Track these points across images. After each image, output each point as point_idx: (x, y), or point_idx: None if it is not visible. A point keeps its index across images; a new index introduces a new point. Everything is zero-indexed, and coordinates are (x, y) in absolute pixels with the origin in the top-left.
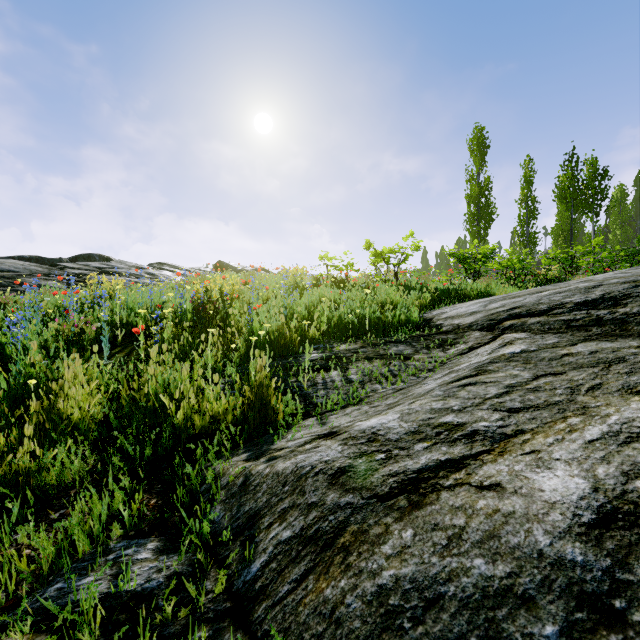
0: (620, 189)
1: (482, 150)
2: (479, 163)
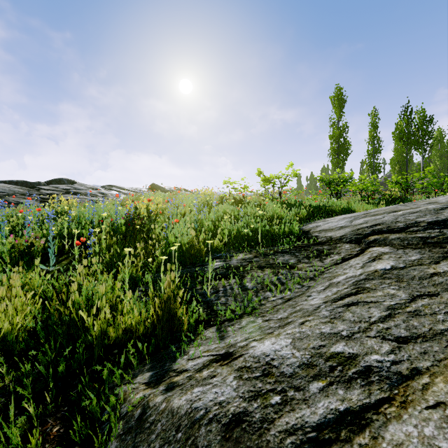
0: (439, 131)
1: (341, 104)
2: (339, 113)
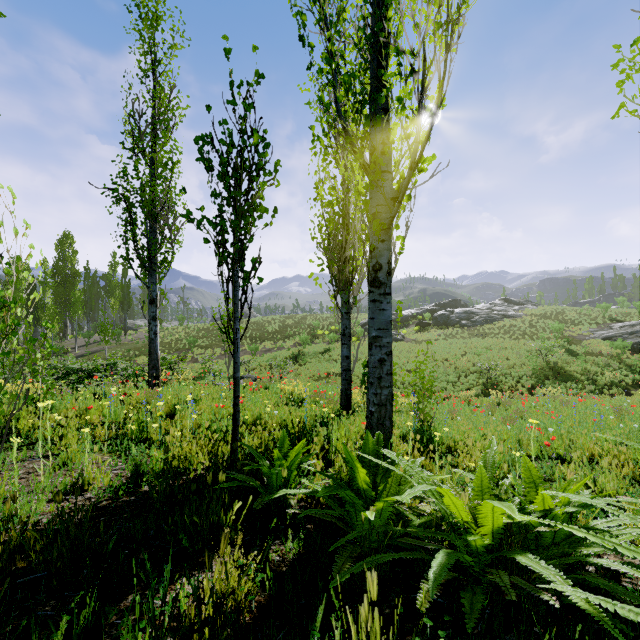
0: None
1: None
2: None
